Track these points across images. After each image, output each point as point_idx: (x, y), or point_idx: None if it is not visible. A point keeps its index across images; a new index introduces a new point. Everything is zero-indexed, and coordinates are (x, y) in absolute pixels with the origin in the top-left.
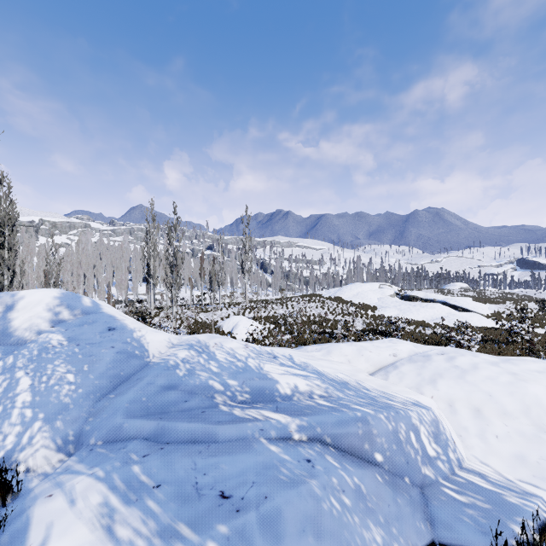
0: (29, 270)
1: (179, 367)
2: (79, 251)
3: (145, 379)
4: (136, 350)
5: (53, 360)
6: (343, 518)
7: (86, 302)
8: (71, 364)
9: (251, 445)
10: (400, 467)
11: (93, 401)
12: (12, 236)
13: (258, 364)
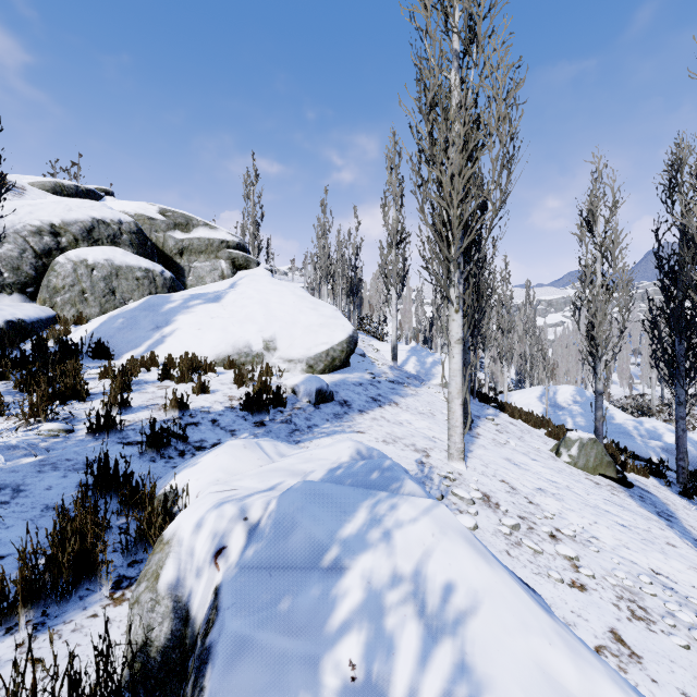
0: (542, 361)
1: (624, 425)
2: (577, 339)
3: (609, 425)
4: (609, 417)
5: (576, 414)
6: (646, 451)
7: (587, 394)
8: (583, 417)
9: (633, 441)
10: (692, 463)
11: (591, 427)
12: (538, 344)
13: (662, 431)
